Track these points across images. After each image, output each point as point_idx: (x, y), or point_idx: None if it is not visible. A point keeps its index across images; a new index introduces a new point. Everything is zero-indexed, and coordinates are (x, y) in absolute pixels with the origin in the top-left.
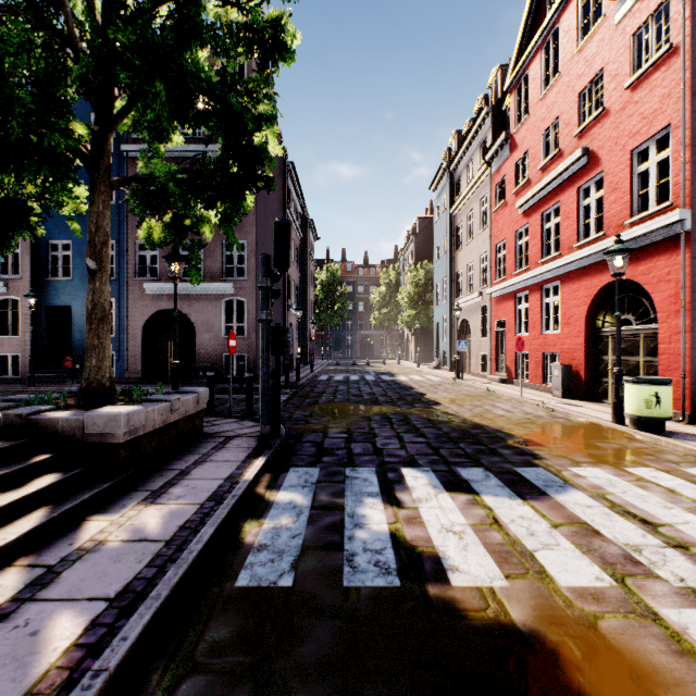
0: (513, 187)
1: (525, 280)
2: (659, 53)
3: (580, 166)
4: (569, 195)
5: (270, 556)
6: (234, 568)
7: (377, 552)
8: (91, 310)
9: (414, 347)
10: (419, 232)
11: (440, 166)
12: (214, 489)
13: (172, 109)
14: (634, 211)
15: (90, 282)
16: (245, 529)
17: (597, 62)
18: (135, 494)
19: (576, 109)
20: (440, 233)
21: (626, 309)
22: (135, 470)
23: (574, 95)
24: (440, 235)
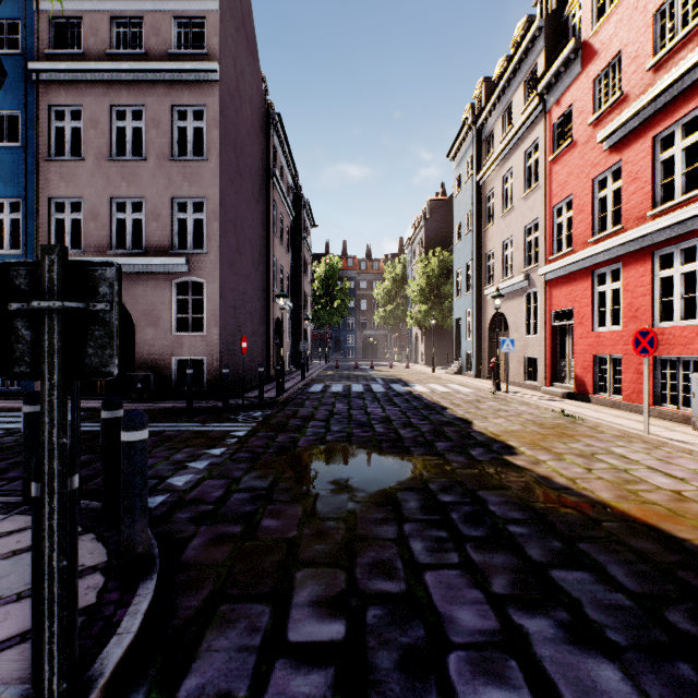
0: (589, 115)
1: (618, 245)
2: None
3: None
4: None
5: None
6: None
7: None
8: None
9: (425, 348)
10: (430, 216)
11: (464, 123)
12: None
13: None
14: None
15: None
16: None
17: None
18: None
19: None
20: (462, 208)
21: None
22: None
23: None
24: (462, 210)
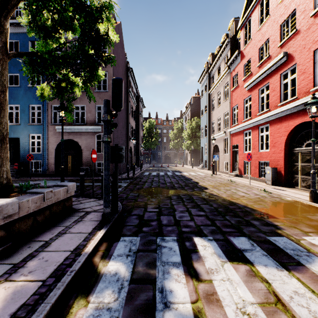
0: (242, 77)
1: (249, 124)
2: None
3: (282, 62)
4: (275, 78)
5: None
6: None
7: None
8: None
9: (190, 158)
10: (192, 103)
11: (204, 70)
12: (60, 263)
13: None
14: (316, 84)
15: None
16: (72, 310)
17: (292, 5)
18: None
19: (279, 32)
20: (203, 103)
21: (310, 137)
22: (7, 245)
23: (278, 25)
24: (203, 104)
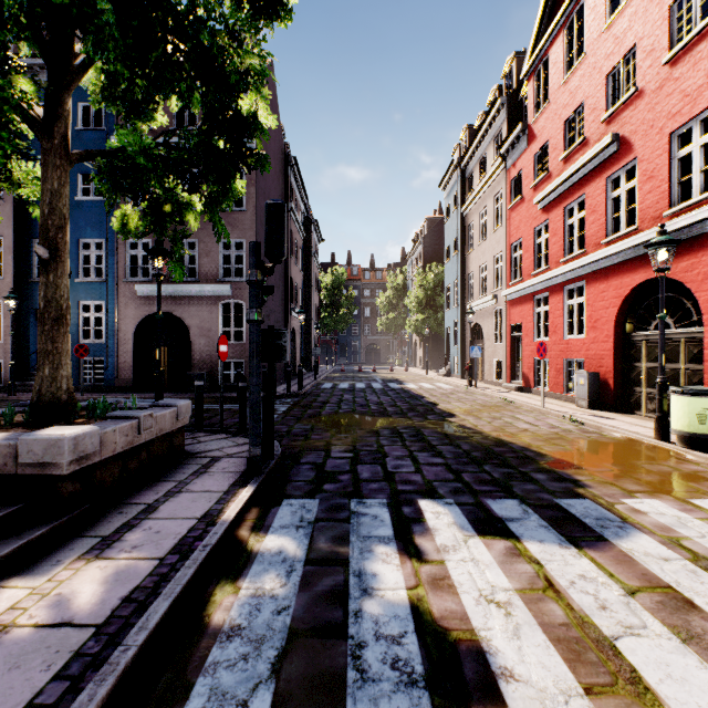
0: (531, 181)
1: (545, 280)
2: (705, 21)
3: (608, 154)
4: (595, 186)
5: (243, 648)
6: (188, 672)
7: (395, 642)
8: (44, 308)
9: (423, 353)
10: (427, 233)
11: (451, 163)
12: (183, 535)
13: (128, 47)
14: (674, 201)
15: (43, 274)
16: (214, 597)
17: (629, 38)
18: (79, 542)
19: (604, 92)
20: (451, 233)
21: None
22: (85, 508)
23: (602, 76)
24: (451, 235)
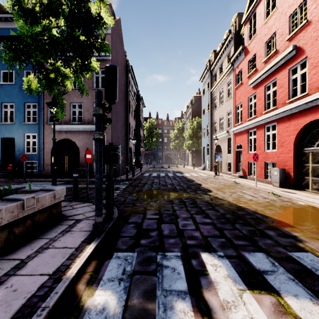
0: (247, 74)
1: (254, 122)
2: None
3: (290, 56)
4: (282, 74)
5: None
6: None
7: None
8: None
9: (191, 159)
10: (193, 103)
11: (205, 68)
12: (32, 294)
13: None
14: None
15: None
16: None
17: None
18: None
19: (288, 25)
20: (205, 102)
21: None
22: None
23: (286, 17)
24: (205, 103)
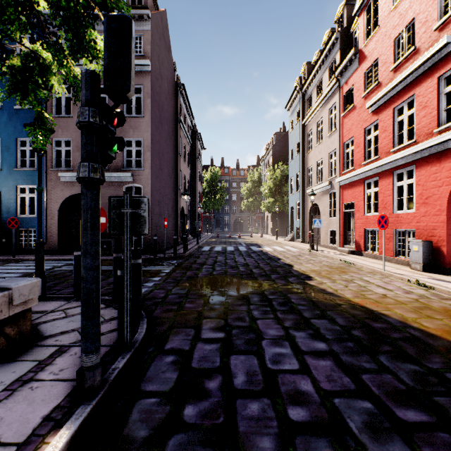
0: (362, 92)
1: (376, 167)
2: None
3: (442, 55)
4: (427, 85)
5: None
6: None
7: None
8: None
9: (272, 225)
10: (275, 143)
11: (295, 89)
12: None
13: None
14: None
15: None
16: None
17: None
18: None
19: (437, 4)
20: (294, 140)
21: None
22: None
23: None
24: (294, 141)
